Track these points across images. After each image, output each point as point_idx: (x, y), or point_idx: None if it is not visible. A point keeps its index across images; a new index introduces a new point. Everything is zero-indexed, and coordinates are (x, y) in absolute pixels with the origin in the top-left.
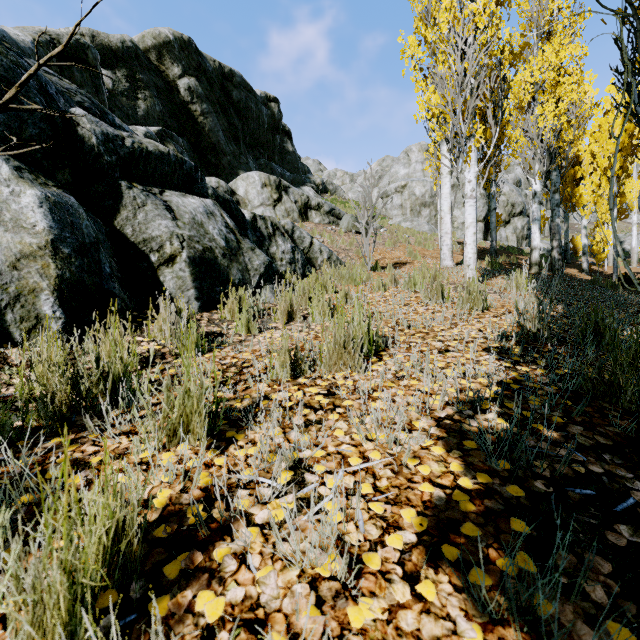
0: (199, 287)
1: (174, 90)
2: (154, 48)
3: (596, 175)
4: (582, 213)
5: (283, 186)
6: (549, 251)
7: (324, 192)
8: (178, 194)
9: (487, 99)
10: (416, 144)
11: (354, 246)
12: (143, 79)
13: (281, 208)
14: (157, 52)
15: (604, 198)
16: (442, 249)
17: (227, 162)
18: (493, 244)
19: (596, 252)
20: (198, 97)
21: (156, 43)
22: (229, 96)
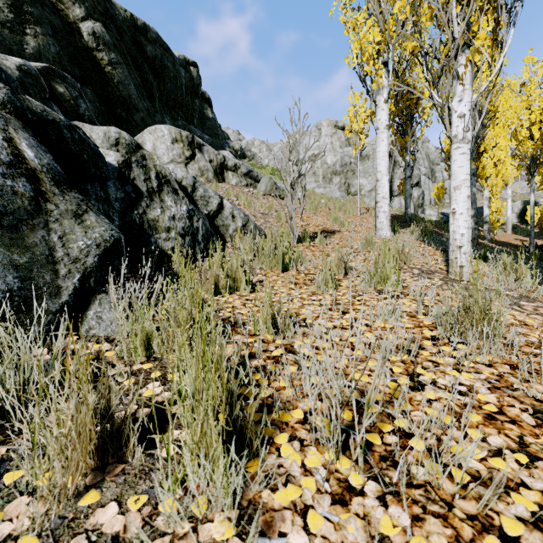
0: None
1: (75, 33)
2: None
3: (498, 149)
4: (485, 184)
5: (196, 143)
6: (443, 218)
7: (242, 158)
8: None
9: None
10: (326, 119)
11: (274, 210)
12: (33, 13)
13: (194, 166)
14: None
15: (520, 169)
16: (378, 216)
17: (140, 118)
18: (408, 211)
19: (492, 221)
20: (105, 44)
21: None
22: (143, 51)
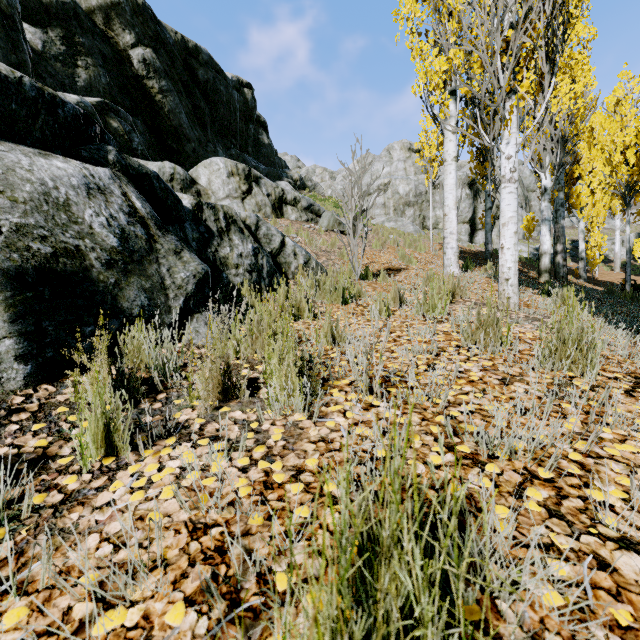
0: (31, 331)
1: (125, 61)
2: (100, 9)
3: (595, 174)
4: (580, 215)
5: (253, 176)
6: (535, 255)
7: (302, 188)
8: (31, 151)
9: (538, 35)
10: (398, 142)
11: (336, 247)
12: (84, 43)
13: (251, 201)
14: (104, 14)
15: (615, 198)
16: (446, 253)
17: (191, 149)
18: (488, 247)
19: (590, 257)
20: (155, 71)
21: (102, 3)
22: (194, 75)
